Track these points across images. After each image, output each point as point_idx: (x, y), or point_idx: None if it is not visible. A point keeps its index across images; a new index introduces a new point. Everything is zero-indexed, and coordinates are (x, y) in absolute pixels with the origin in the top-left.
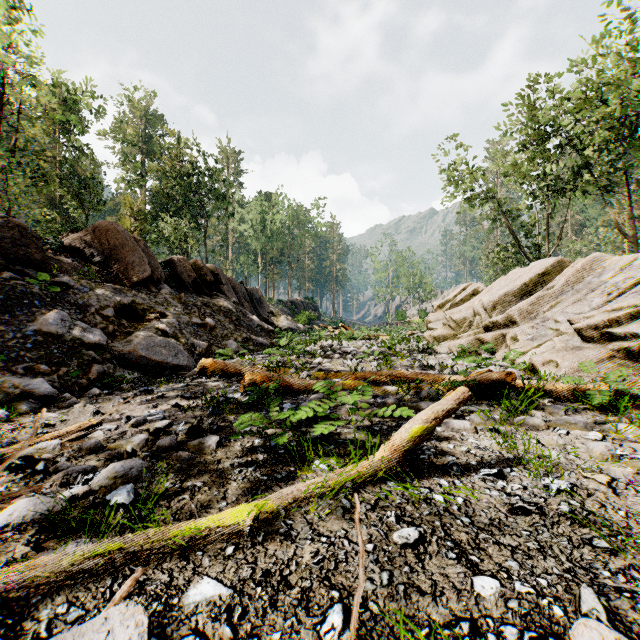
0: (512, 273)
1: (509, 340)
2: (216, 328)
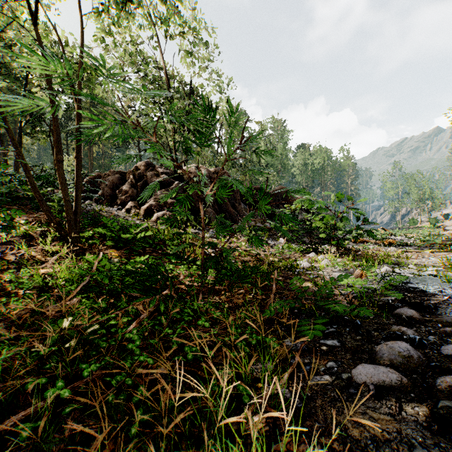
0: None
1: None
2: None
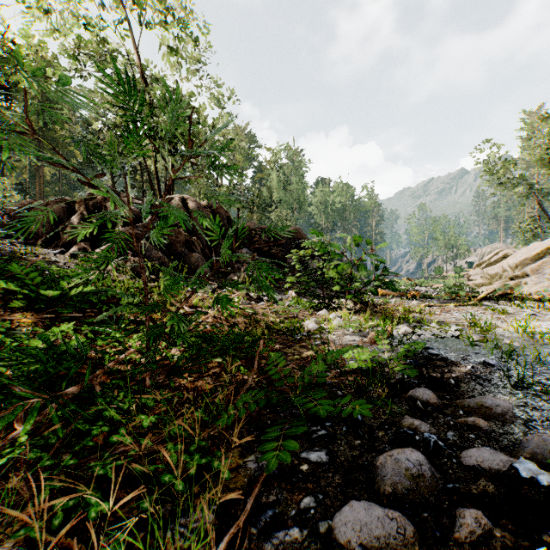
0: (531, 245)
1: (522, 284)
2: None
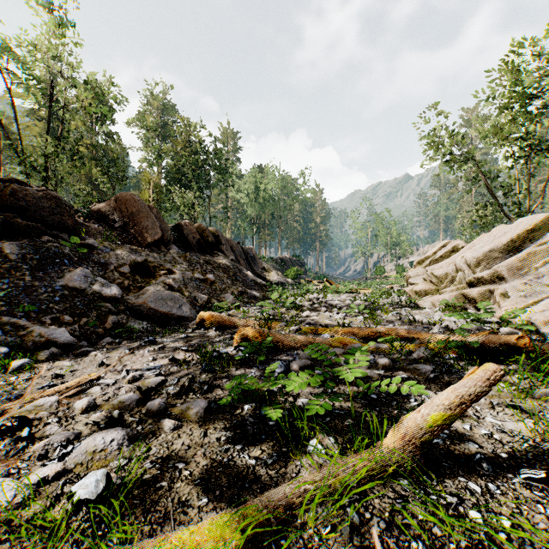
0: (495, 230)
1: (498, 296)
2: (215, 283)
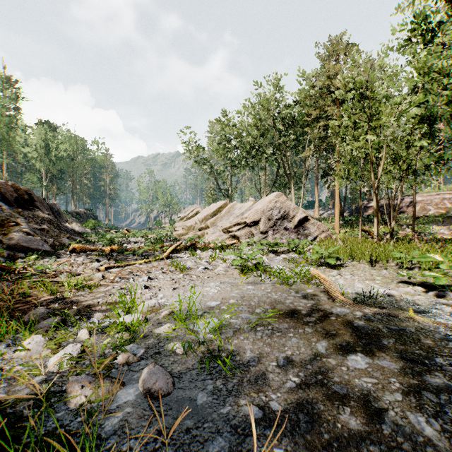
0: (211, 205)
1: (205, 234)
2: (50, 231)
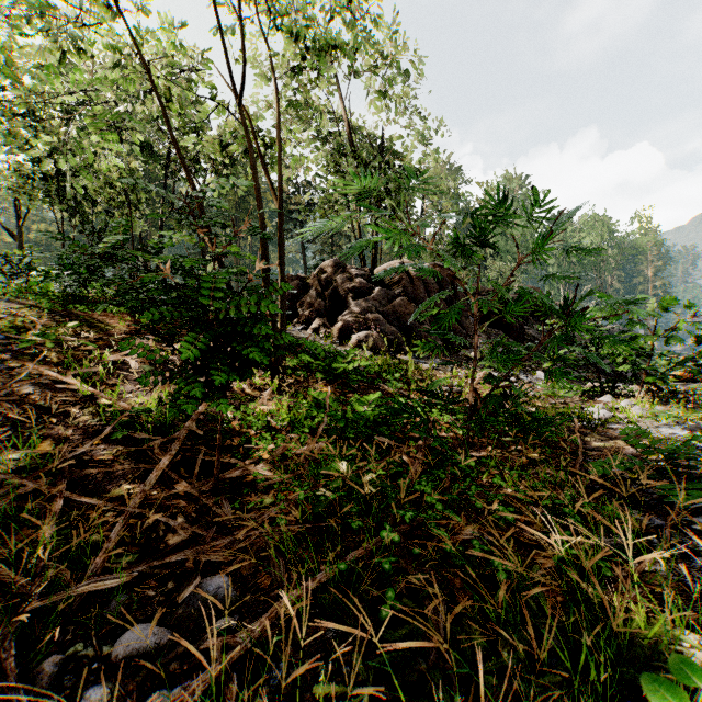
0: None
1: None
2: None
